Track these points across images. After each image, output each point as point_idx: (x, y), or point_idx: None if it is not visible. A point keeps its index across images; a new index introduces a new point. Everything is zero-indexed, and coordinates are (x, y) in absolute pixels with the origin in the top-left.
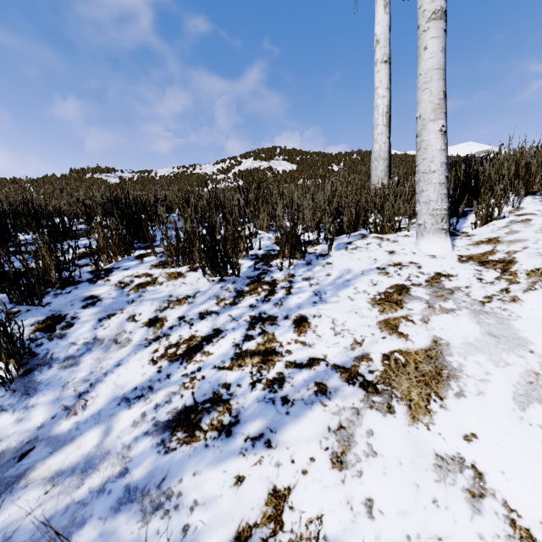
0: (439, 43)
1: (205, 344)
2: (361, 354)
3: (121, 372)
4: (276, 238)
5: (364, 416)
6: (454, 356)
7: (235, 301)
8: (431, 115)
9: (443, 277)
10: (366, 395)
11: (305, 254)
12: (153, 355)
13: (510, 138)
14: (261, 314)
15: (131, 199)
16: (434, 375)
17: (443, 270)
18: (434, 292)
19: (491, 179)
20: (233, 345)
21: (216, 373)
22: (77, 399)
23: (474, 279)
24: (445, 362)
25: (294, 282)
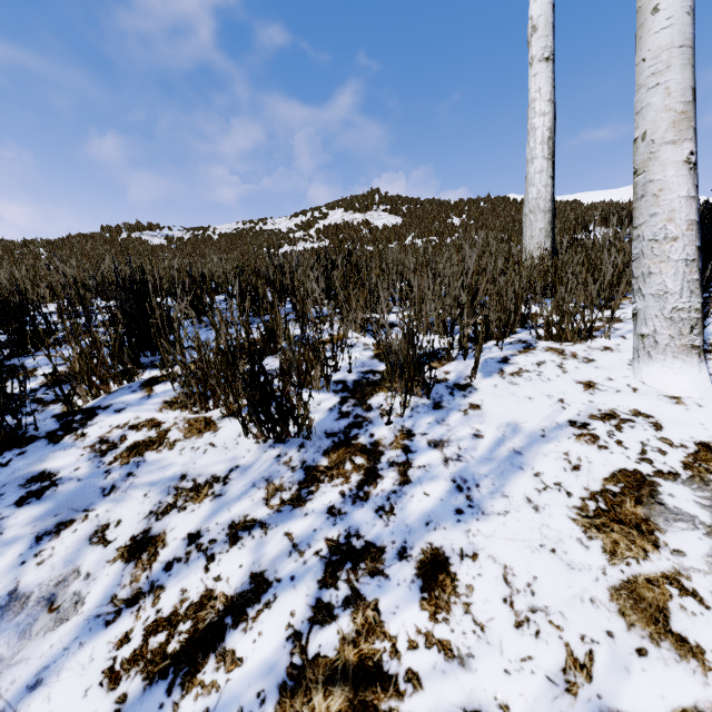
0: None
1: (229, 623)
2: None
3: (34, 711)
4: (377, 348)
5: None
6: None
7: (300, 495)
8: (668, 133)
9: None
10: None
11: (430, 389)
12: (116, 653)
13: None
14: (350, 538)
15: (161, 274)
16: None
17: (711, 437)
18: None
19: None
20: (288, 634)
21: None
22: None
23: None
24: None
25: (413, 451)
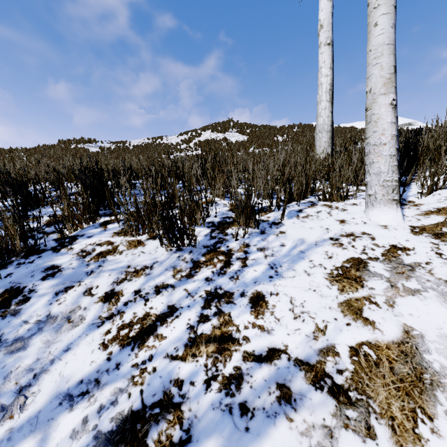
0: (389, 19)
1: (159, 324)
2: (325, 345)
3: (69, 359)
4: (231, 205)
5: (339, 440)
6: (432, 353)
7: (191, 273)
8: (382, 89)
9: (399, 250)
10: (338, 407)
11: (259, 223)
12: (105, 337)
13: (446, 112)
14: (217, 289)
15: (103, 167)
16: (415, 381)
17: (398, 242)
18: (394, 268)
19: (429, 149)
20: (187, 327)
21: (168, 364)
22: (16, 395)
23: (433, 253)
24: (424, 362)
25: (249, 252)
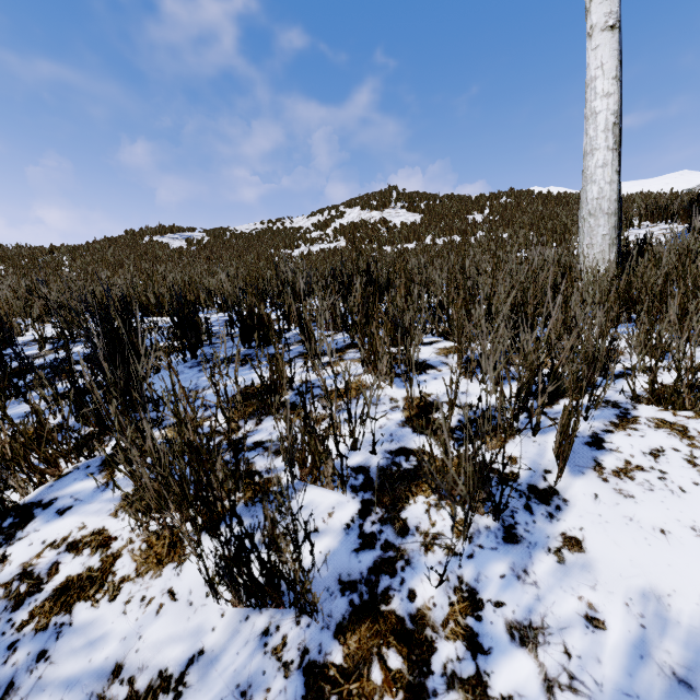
0: None
1: None
2: None
3: None
4: (409, 410)
5: None
6: None
7: None
8: None
9: None
10: None
11: (500, 510)
12: None
13: None
14: None
15: (163, 291)
16: None
17: None
18: None
19: None
20: None
21: None
22: None
23: None
24: None
25: (485, 649)
